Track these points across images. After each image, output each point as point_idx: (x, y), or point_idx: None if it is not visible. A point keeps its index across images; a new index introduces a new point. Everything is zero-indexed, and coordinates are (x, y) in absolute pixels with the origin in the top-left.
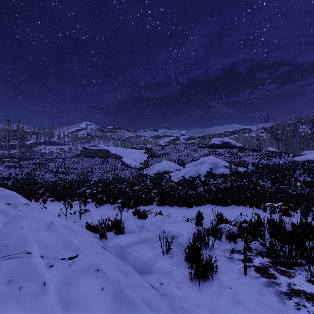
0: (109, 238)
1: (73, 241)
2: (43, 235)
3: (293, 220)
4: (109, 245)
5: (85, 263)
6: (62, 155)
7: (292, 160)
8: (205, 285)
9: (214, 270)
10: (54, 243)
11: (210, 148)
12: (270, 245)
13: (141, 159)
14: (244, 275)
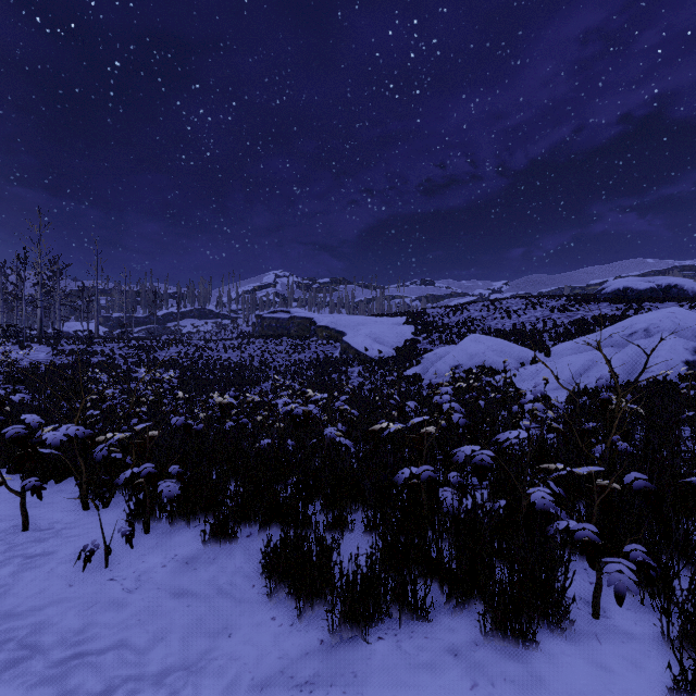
0: None
1: None
2: None
3: None
4: None
5: None
6: (215, 335)
7: None
8: None
9: None
10: None
11: (616, 303)
12: None
13: (395, 337)
14: None
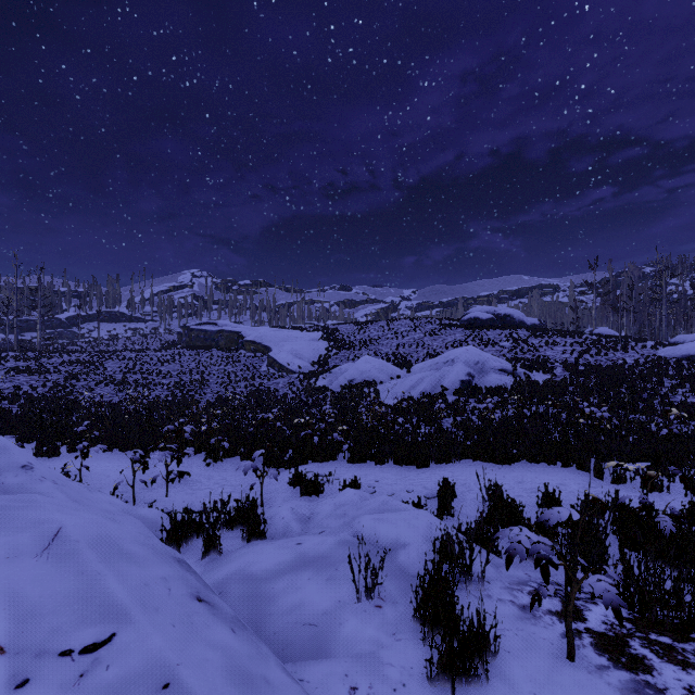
0: (228, 551)
1: (109, 589)
2: (25, 574)
3: (669, 499)
4: (222, 574)
5: (131, 664)
6: (138, 343)
7: (653, 356)
8: (467, 693)
9: (489, 649)
10: (50, 599)
11: (467, 329)
12: (628, 575)
13: (312, 352)
14: (566, 662)
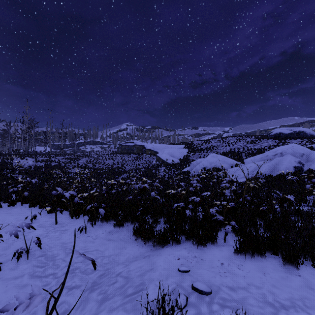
0: None
1: None
2: None
3: None
4: None
5: None
6: (101, 152)
7: None
8: None
9: None
10: None
11: (275, 139)
12: None
13: (179, 154)
14: None
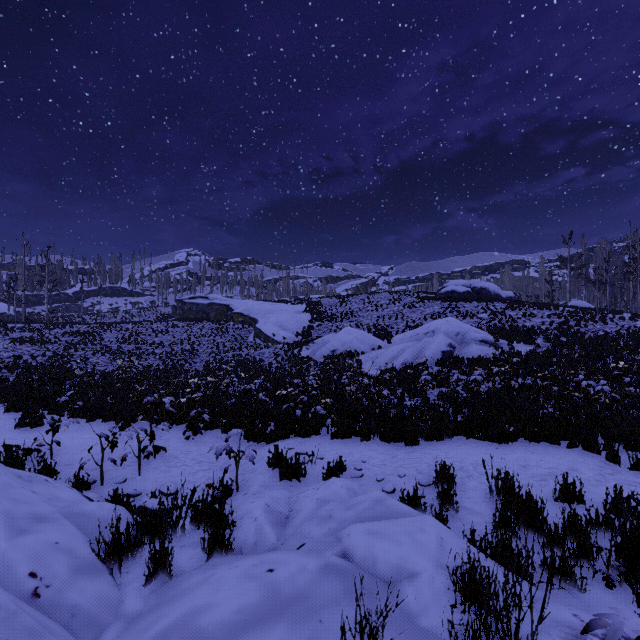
0: (182, 569)
1: None
2: None
3: None
4: (158, 630)
5: None
6: (136, 316)
7: (634, 327)
8: None
9: None
10: None
11: (444, 302)
12: None
13: (296, 324)
14: None
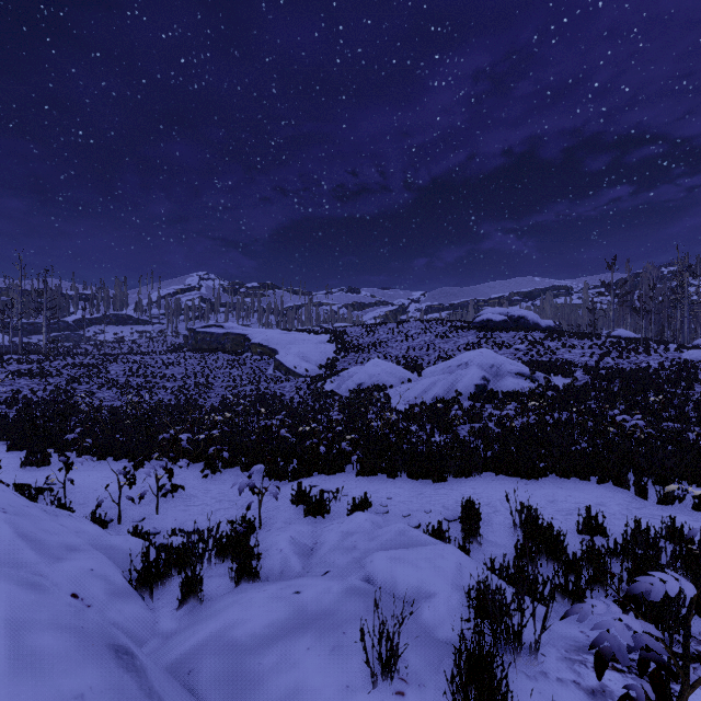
0: (212, 596)
1: None
2: None
3: None
4: (196, 641)
5: None
6: (144, 346)
7: (679, 359)
8: None
9: None
10: None
11: (479, 331)
12: None
13: (319, 355)
14: None
